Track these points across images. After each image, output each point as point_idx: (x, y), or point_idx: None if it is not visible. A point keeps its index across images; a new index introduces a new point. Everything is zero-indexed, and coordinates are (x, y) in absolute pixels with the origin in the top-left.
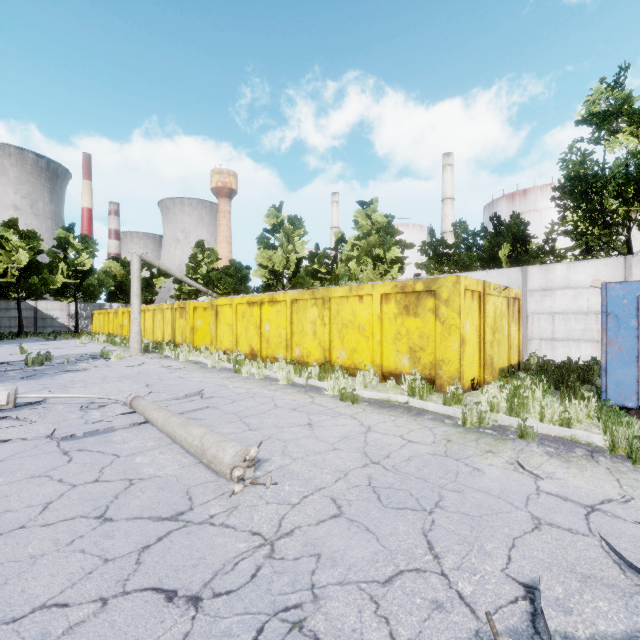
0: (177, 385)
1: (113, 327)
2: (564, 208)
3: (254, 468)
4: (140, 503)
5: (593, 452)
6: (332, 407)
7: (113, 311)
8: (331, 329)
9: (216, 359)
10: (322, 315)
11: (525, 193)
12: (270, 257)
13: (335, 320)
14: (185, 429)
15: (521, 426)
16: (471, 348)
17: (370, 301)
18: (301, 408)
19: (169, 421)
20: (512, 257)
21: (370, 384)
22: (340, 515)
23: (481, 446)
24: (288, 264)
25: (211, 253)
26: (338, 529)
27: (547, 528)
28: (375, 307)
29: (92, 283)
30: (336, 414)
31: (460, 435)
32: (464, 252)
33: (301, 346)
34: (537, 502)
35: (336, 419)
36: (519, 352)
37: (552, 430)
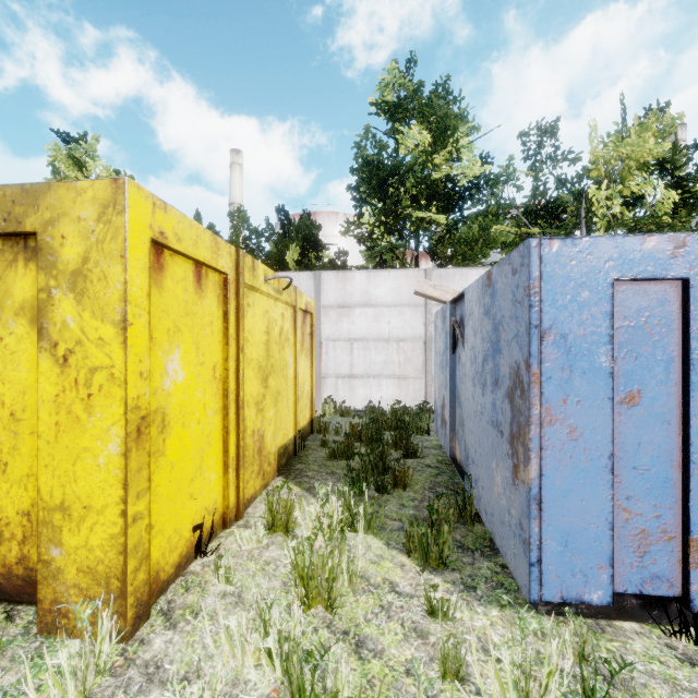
0: None
1: None
2: (362, 200)
3: None
4: None
5: None
6: None
7: None
8: None
9: None
10: None
11: (315, 216)
12: None
13: None
14: None
15: None
16: (194, 433)
17: None
18: None
19: None
20: (303, 266)
21: None
22: None
23: None
24: None
25: None
26: None
27: None
28: None
29: None
30: None
31: None
32: None
33: None
34: None
35: None
36: (312, 403)
37: None
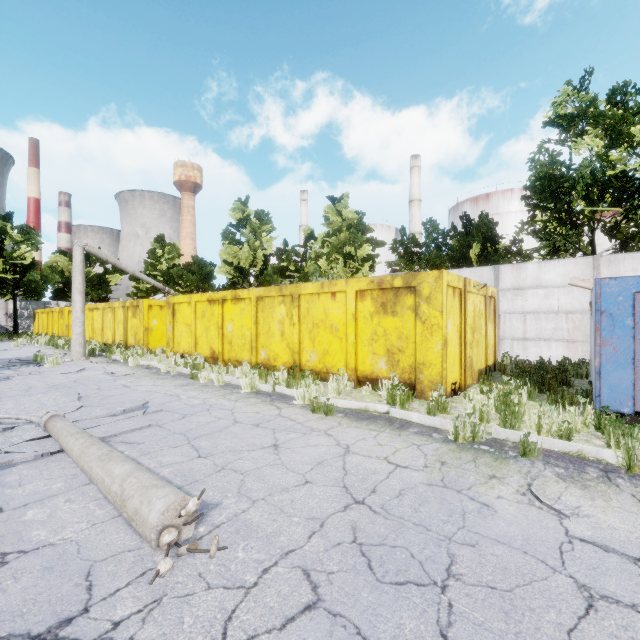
0: (118, 396)
1: (58, 328)
2: (534, 207)
3: (197, 520)
4: (3, 604)
5: (607, 472)
6: (302, 421)
7: (58, 310)
8: (301, 329)
9: (172, 363)
10: (291, 314)
11: (488, 197)
12: (235, 253)
13: (305, 319)
14: (104, 466)
15: (523, 442)
16: (452, 349)
17: (344, 298)
18: (265, 423)
19: (86, 453)
20: (482, 257)
21: (344, 390)
22: (317, 604)
23: (482, 469)
24: (255, 261)
25: (172, 248)
26: (314, 636)
27: (604, 606)
28: (349, 305)
29: (34, 279)
30: (307, 430)
31: (454, 454)
32: (434, 251)
33: (267, 348)
34: (574, 557)
35: (307, 437)
36: (494, 352)
37: (555, 444)
